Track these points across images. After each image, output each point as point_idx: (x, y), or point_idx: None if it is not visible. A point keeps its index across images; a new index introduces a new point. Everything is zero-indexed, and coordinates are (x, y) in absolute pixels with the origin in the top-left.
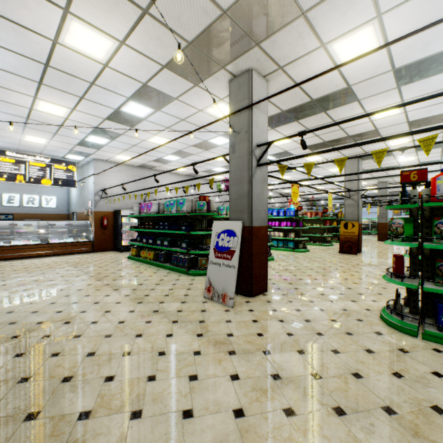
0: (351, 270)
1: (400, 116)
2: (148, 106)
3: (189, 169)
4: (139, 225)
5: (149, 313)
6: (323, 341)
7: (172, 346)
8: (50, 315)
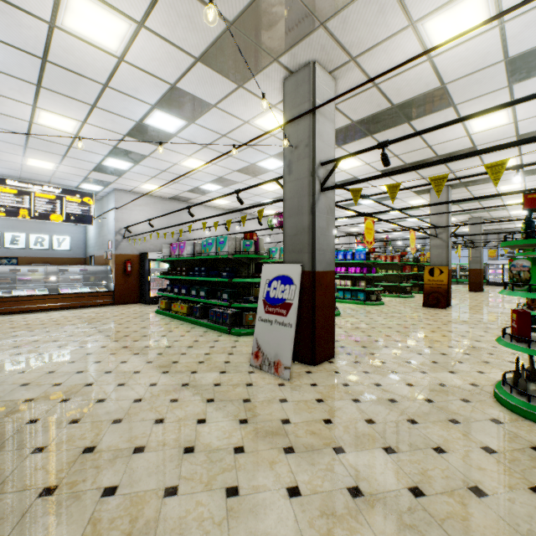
0: (442, 329)
1: (508, 128)
2: (179, 116)
3: (233, 201)
4: (170, 271)
5: (177, 387)
6: (419, 433)
7: (203, 438)
8: (44, 390)
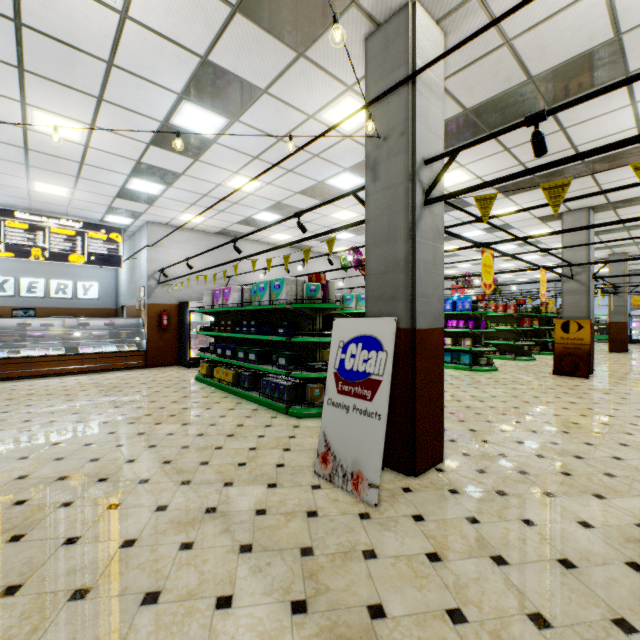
0: (597, 411)
1: None
2: (217, 111)
3: (295, 236)
4: (212, 325)
5: (196, 515)
6: None
7: None
8: None
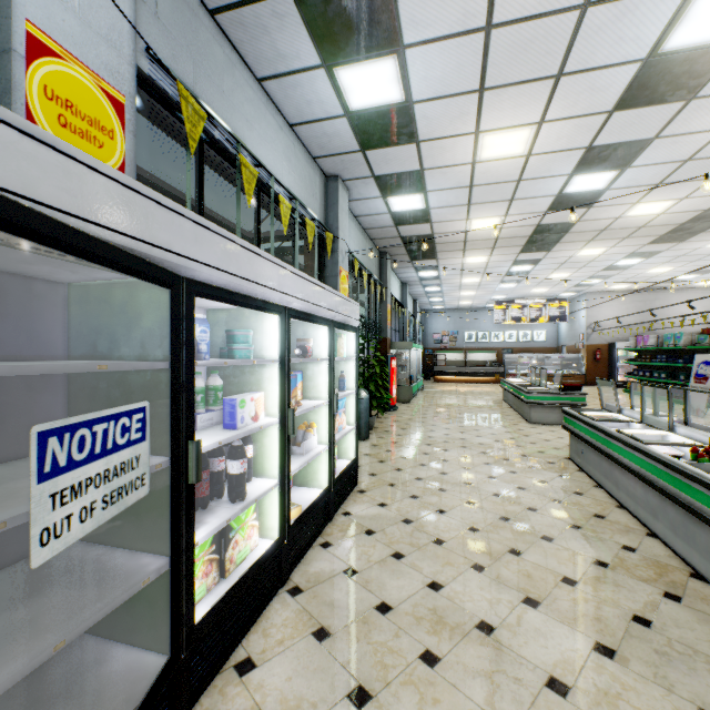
0: None
1: None
2: (638, 258)
3: None
4: (635, 358)
5: None
6: None
7: None
8: None
